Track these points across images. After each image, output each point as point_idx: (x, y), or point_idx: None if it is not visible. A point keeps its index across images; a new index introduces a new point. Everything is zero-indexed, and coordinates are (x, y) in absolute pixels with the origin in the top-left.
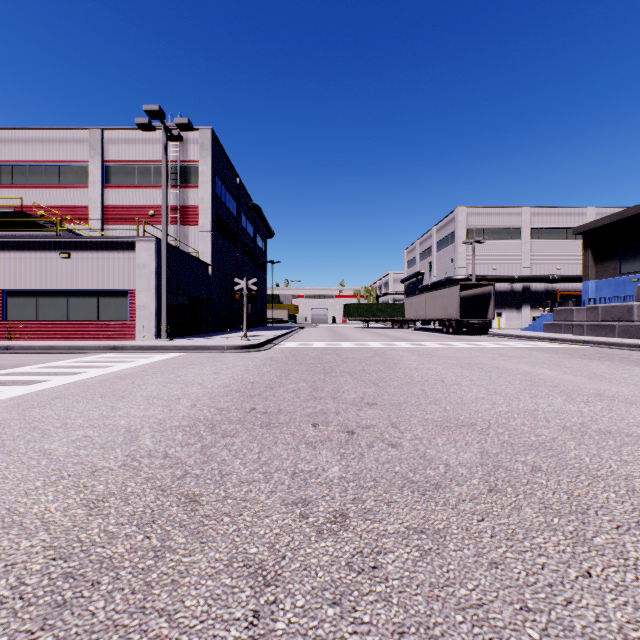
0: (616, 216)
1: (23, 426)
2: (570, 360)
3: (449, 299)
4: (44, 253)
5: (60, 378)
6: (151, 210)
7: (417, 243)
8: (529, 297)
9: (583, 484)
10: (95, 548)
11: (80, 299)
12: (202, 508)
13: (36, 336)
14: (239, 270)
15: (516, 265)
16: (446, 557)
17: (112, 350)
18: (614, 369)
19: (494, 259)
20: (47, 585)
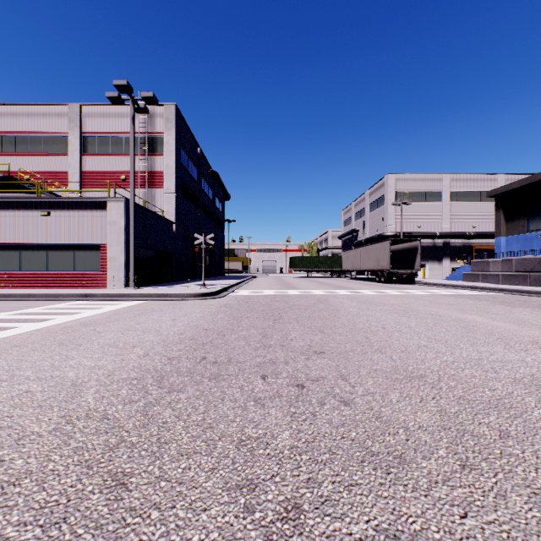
0: (524, 181)
1: None
2: (494, 307)
3: (381, 252)
4: (26, 212)
5: (27, 325)
6: (123, 175)
7: (352, 205)
8: (449, 251)
9: None
10: None
11: (58, 252)
12: (128, 496)
13: (19, 285)
14: (200, 227)
15: (437, 223)
16: None
17: (84, 297)
18: (537, 315)
19: (419, 218)
20: None
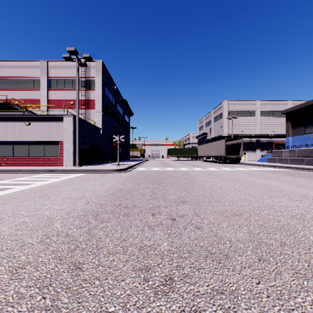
0: (303, 105)
1: None
2: (284, 177)
3: (220, 146)
4: (17, 122)
5: (19, 187)
6: (72, 101)
7: (204, 118)
8: (259, 145)
9: None
10: (7, 307)
11: (35, 146)
12: (82, 273)
13: (13, 164)
14: (116, 131)
15: (253, 129)
16: None
17: (50, 171)
18: (308, 182)
19: (242, 126)
20: None
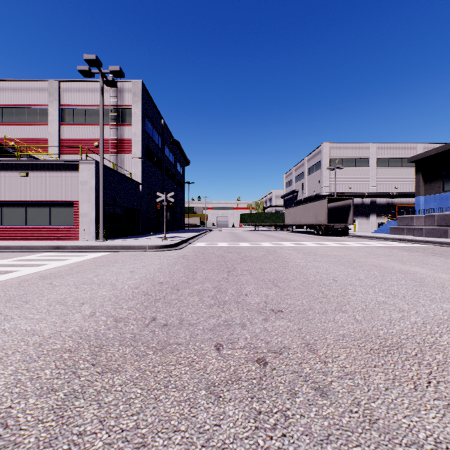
0: (441, 148)
1: None
2: (429, 258)
3: (319, 209)
4: (7, 172)
5: None
6: (96, 142)
7: (293, 169)
8: (375, 208)
9: None
10: None
11: (36, 208)
12: None
13: (1, 237)
14: (163, 188)
15: (365, 185)
16: None
17: (56, 249)
18: None
19: (350, 181)
20: None
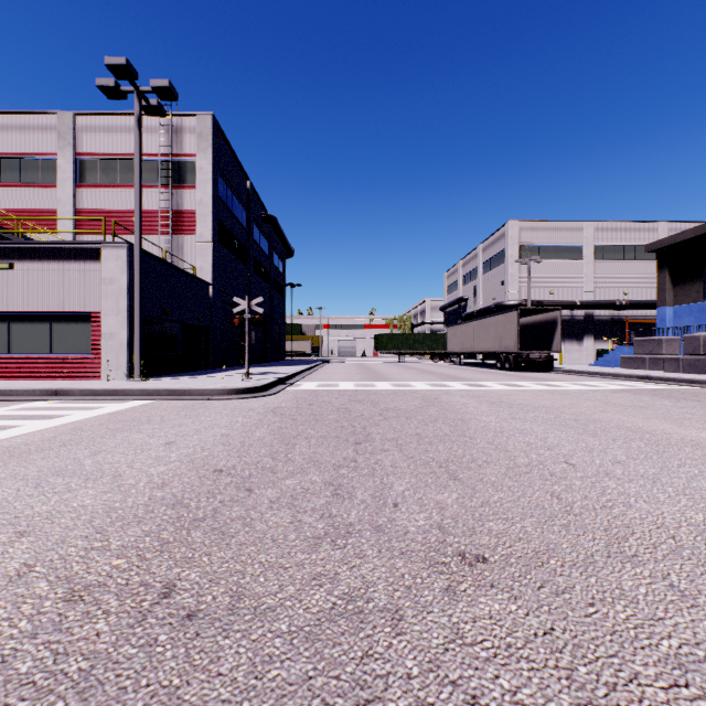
0: (701, 229)
1: None
2: None
3: (505, 327)
4: None
5: None
6: None
7: (459, 264)
8: (592, 326)
9: None
10: None
11: (26, 325)
12: None
13: None
14: (250, 293)
15: (577, 289)
16: None
17: (52, 396)
18: None
19: (551, 282)
20: None
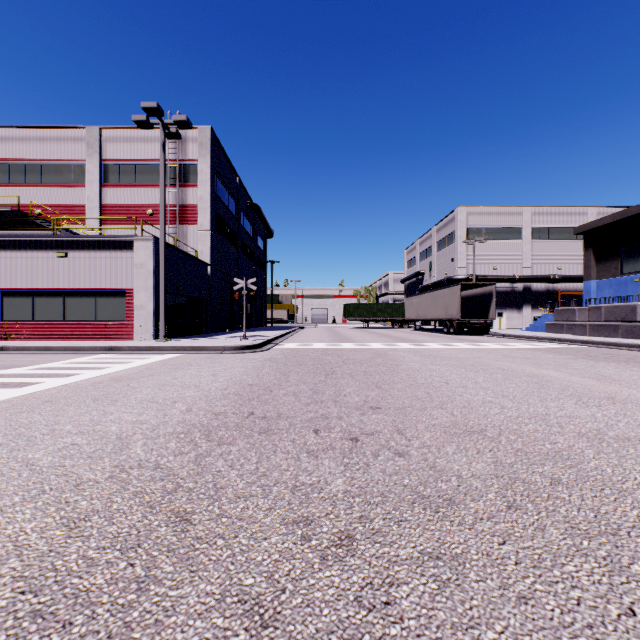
0: (618, 215)
1: (8, 433)
2: (575, 361)
3: (450, 299)
4: (40, 252)
5: (53, 380)
6: (150, 209)
7: (417, 243)
8: (530, 297)
9: (609, 499)
10: (71, 578)
11: (77, 299)
12: (193, 528)
13: (32, 336)
14: (238, 270)
15: (517, 265)
16: (467, 590)
17: (109, 351)
18: (622, 370)
19: (495, 259)
20: (11, 627)
